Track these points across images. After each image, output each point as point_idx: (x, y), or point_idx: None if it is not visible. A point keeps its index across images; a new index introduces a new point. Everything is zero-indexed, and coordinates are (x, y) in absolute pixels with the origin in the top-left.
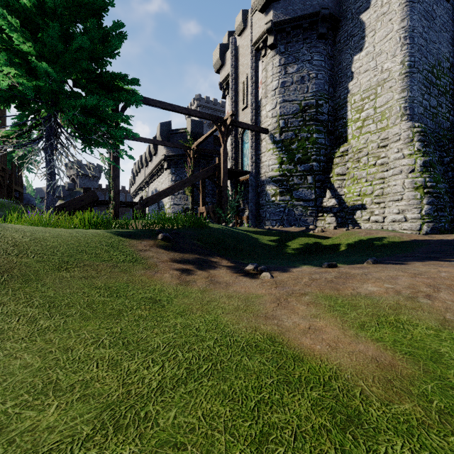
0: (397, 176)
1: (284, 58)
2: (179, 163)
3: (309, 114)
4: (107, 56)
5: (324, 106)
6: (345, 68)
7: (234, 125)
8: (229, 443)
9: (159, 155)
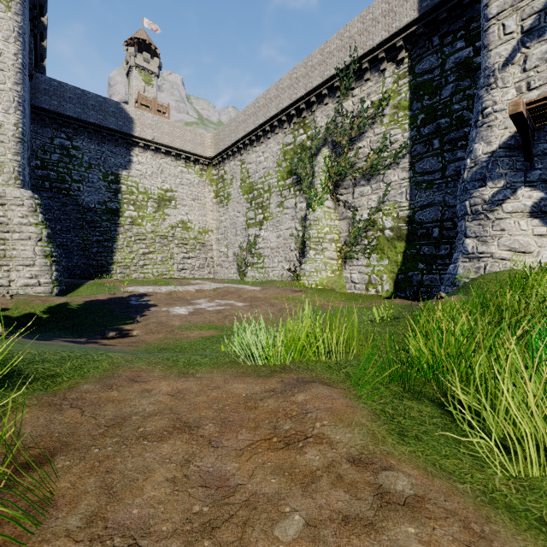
0: (27, 242)
1: None
2: None
3: None
4: None
5: None
6: None
7: None
8: None
9: None
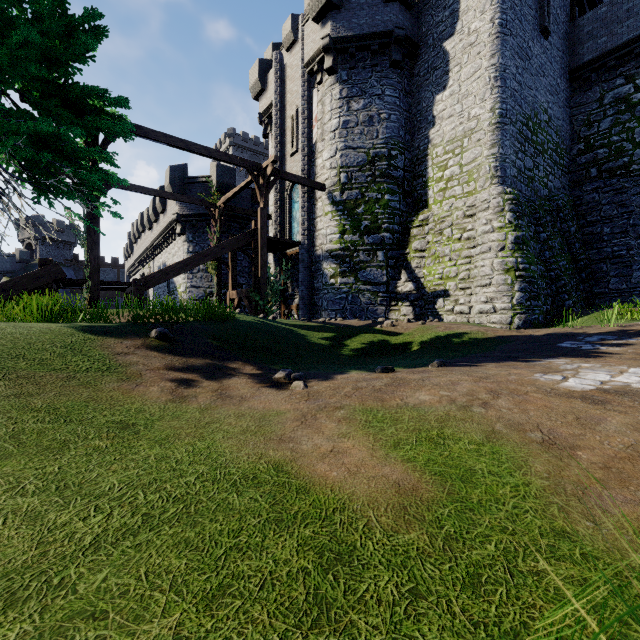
0: (485, 255)
1: (346, 89)
2: (199, 226)
3: (380, 168)
4: (74, 60)
5: (399, 158)
6: (425, 110)
7: (277, 176)
8: (171, 603)
9: (169, 214)
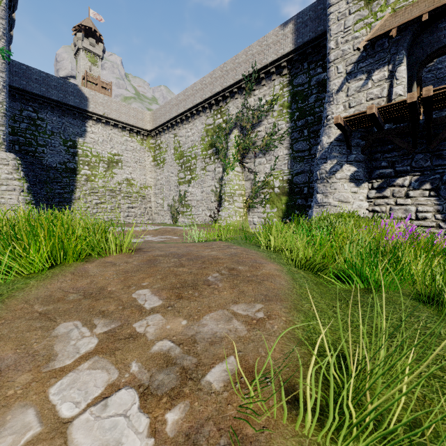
0: (12, 193)
1: None
2: None
3: None
4: None
5: None
6: None
7: None
8: None
9: None
